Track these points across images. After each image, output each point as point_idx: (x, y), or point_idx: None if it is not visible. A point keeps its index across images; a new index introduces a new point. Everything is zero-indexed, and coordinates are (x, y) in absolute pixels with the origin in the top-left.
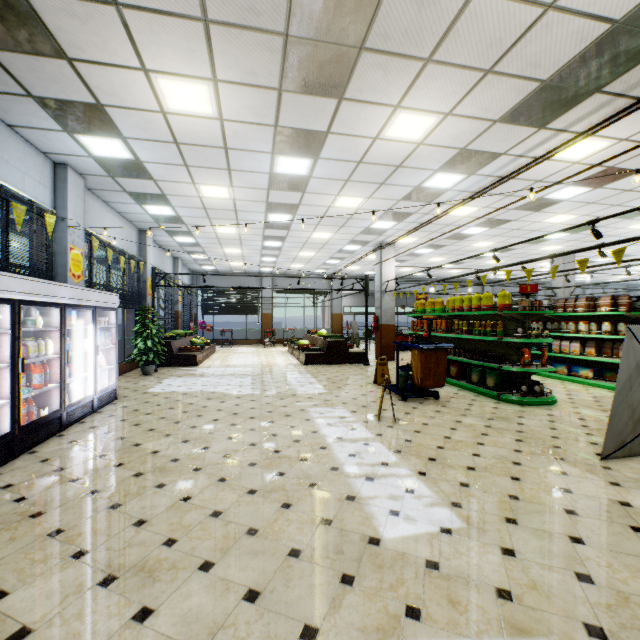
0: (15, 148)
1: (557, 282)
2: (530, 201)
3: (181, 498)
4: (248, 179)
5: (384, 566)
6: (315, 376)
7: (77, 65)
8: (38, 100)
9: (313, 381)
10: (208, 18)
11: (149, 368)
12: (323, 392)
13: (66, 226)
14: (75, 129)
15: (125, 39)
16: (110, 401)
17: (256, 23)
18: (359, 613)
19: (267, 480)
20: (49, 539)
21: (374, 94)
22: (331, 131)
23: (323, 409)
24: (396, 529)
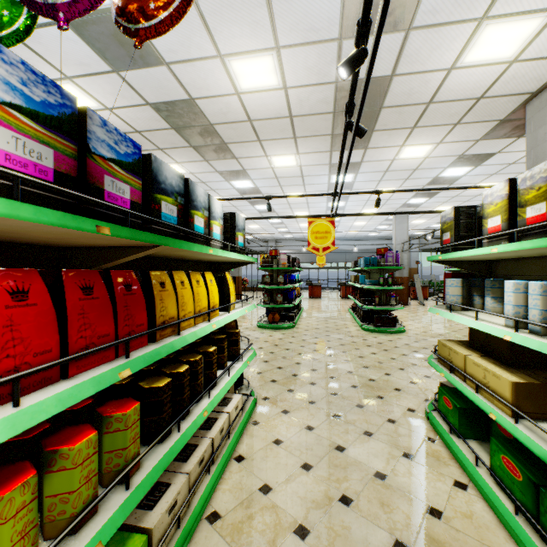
0: None
1: (393, 239)
2: (237, 190)
3: None
4: None
5: None
6: None
7: None
8: None
9: None
10: None
11: None
12: None
13: None
14: None
15: None
16: None
17: None
18: None
19: None
20: None
21: None
22: None
23: None
24: None
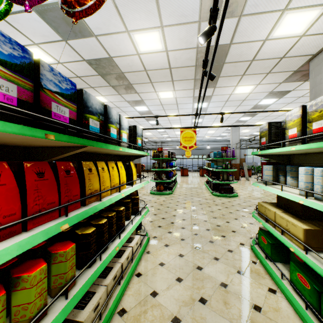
0: None
1: (230, 141)
2: (138, 112)
3: None
4: None
5: None
6: None
7: None
8: None
9: None
10: None
11: None
12: None
13: None
14: None
15: None
16: None
17: None
18: None
19: None
20: None
21: None
22: None
23: None
24: None
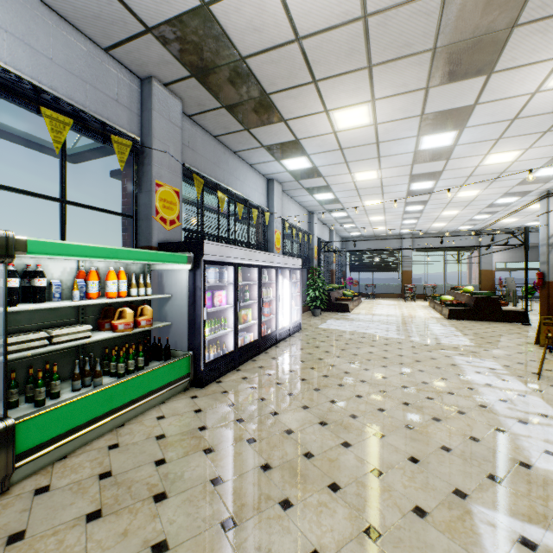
0: (252, 177)
1: None
2: None
3: (355, 395)
4: (394, 160)
5: (533, 483)
6: (460, 330)
7: (288, 122)
8: (266, 147)
9: (458, 334)
10: (371, 64)
11: (316, 311)
12: (469, 345)
13: (273, 218)
14: (281, 158)
15: (317, 98)
16: (297, 330)
17: (408, 52)
18: (505, 500)
19: (418, 399)
20: (288, 396)
21: (530, 56)
22: (478, 102)
23: (469, 359)
24: (551, 464)
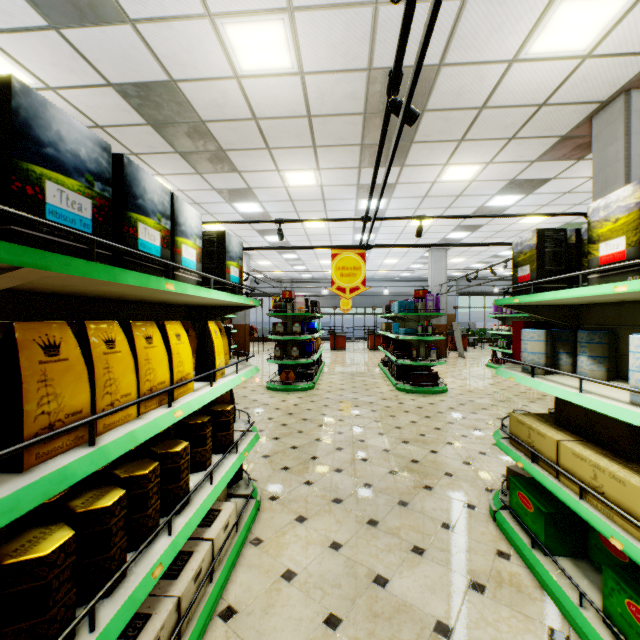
0: None
1: (429, 280)
2: (241, 215)
3: None
4: None
5: None
6: None
7: None
8: None
9: None
10: None
11: None
12: None
13: None
14: None
15: None
16: None
17: None
18: None
19: None
20: None
21: None
22: None
23: None
24: None
